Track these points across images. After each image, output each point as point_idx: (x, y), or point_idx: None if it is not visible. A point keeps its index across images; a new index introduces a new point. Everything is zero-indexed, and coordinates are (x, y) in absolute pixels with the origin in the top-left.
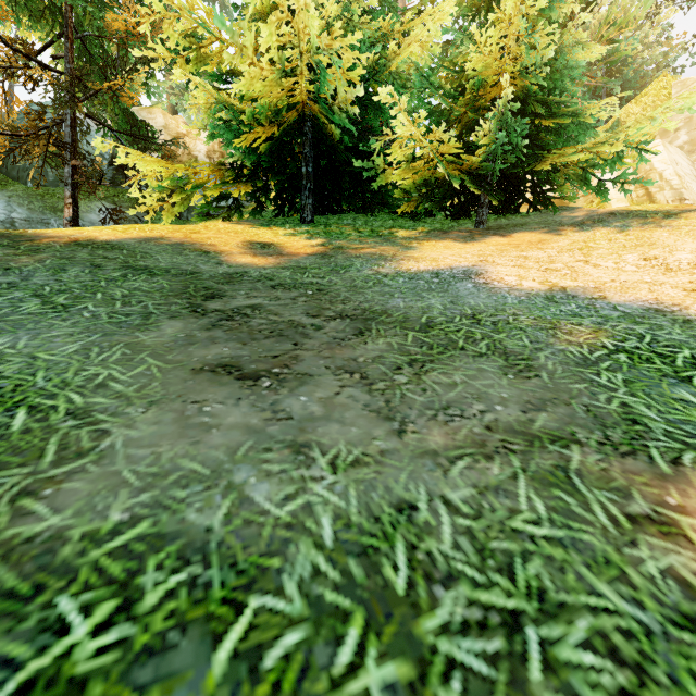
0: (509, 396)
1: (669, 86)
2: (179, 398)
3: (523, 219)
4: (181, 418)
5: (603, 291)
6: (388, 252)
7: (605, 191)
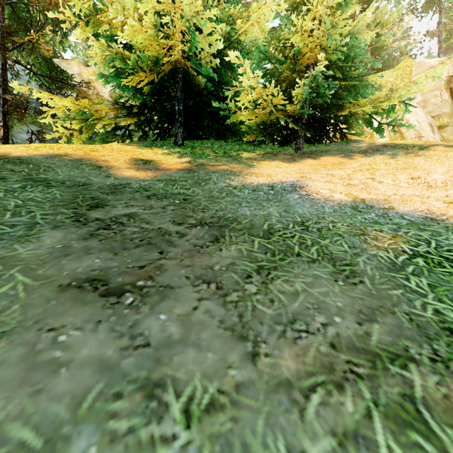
0: (343, 305)
1: (410, 65)
2: (36, 325)
3: (326, 147)
4: (29, 354)
5: (390, 203)
6: (236, 169)
7: (381, 130)
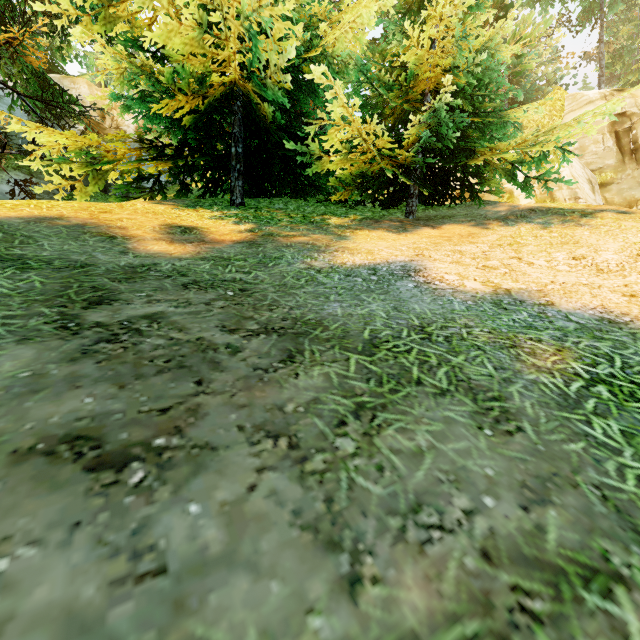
0: (496, 473)
1: (562, 98)
2: None
3: (450, 211)
4: None
5: (548, 296)
6: (321, 242)
7: (527, 188)
